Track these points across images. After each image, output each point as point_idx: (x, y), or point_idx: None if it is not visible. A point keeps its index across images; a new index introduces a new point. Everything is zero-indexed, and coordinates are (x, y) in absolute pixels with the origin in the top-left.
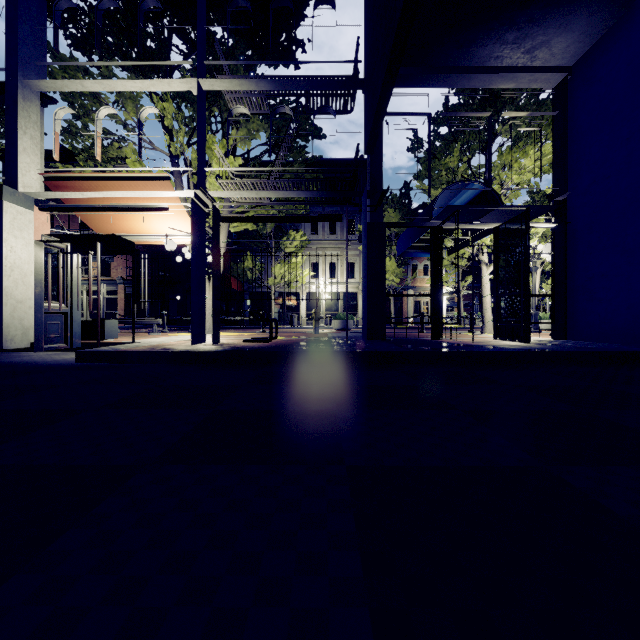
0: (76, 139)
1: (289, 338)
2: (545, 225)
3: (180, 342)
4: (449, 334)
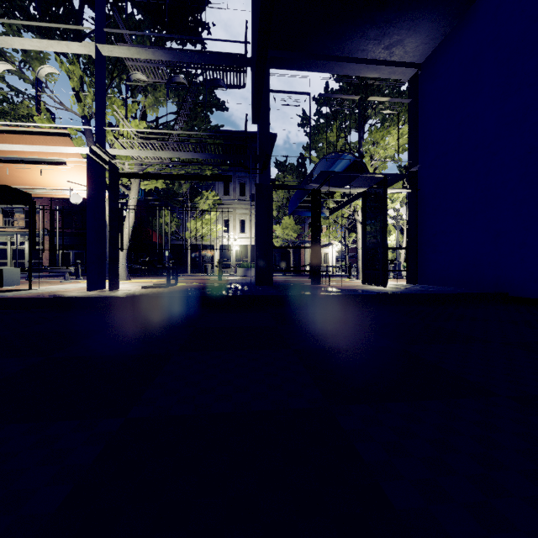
0: None
1: (189, 284)
2: (401, 191)
3: (80, 289)
4: (331, 280)
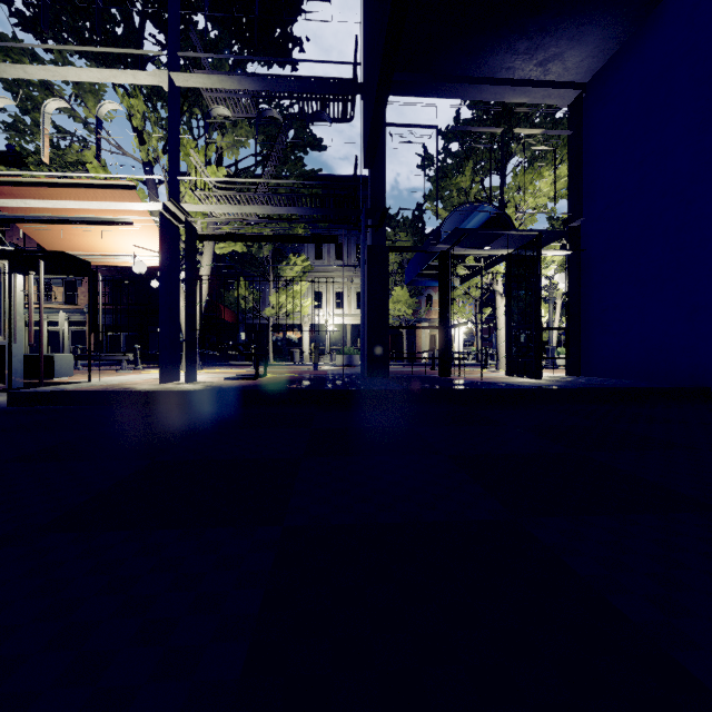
0: (24, 138)
1: (281, 375)
2: (559, 253)
3: (149, 381)
4: (462, 371)
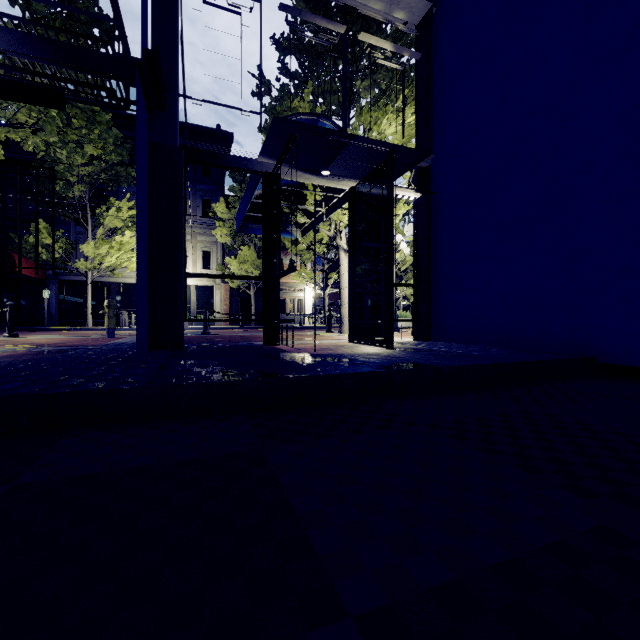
0: None
1: None
2: (408, 194)
3: None
4: (303, 335)
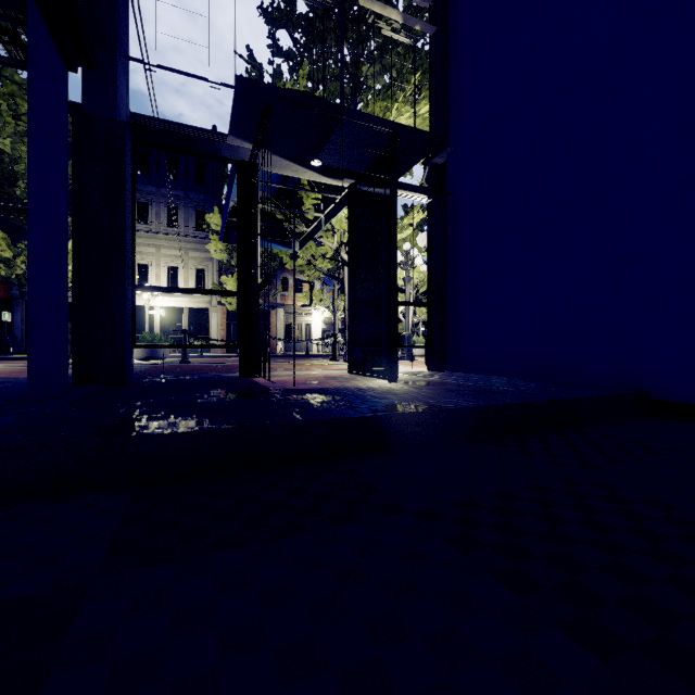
0: None
1: None
2: (420, 195)
3: None
4: (301, 364)
